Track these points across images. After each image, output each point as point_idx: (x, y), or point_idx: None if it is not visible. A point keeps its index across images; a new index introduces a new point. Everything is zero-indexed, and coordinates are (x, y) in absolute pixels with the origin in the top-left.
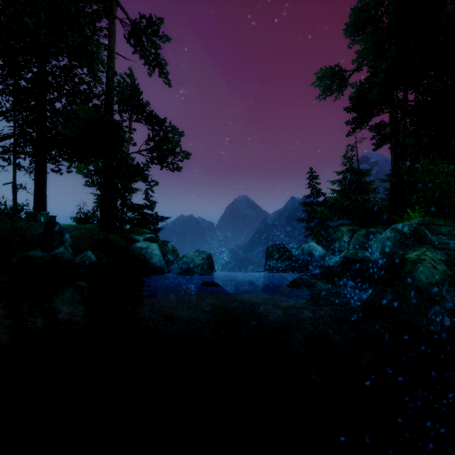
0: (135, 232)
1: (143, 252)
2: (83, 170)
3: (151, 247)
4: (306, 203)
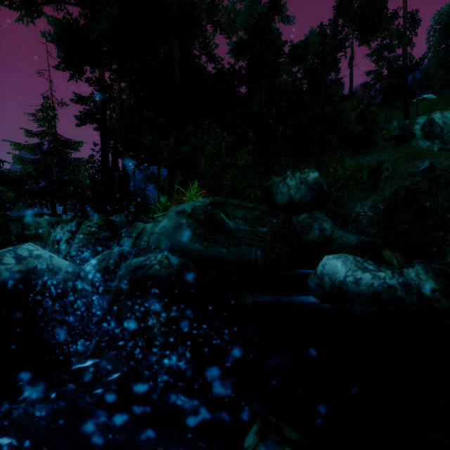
0: None
1: None
2: None
3: None
4: None
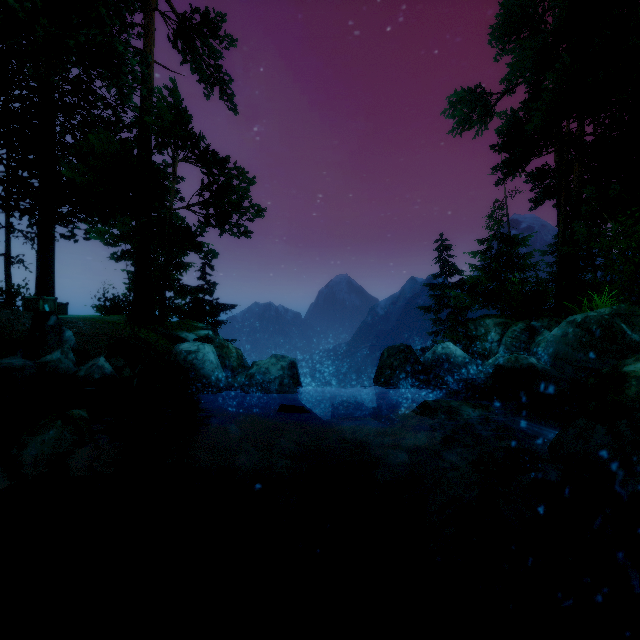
0: (183, 326)
1: (191, 358)
2: (102, 233)
3: (203, 350)
4: (433, 285)
